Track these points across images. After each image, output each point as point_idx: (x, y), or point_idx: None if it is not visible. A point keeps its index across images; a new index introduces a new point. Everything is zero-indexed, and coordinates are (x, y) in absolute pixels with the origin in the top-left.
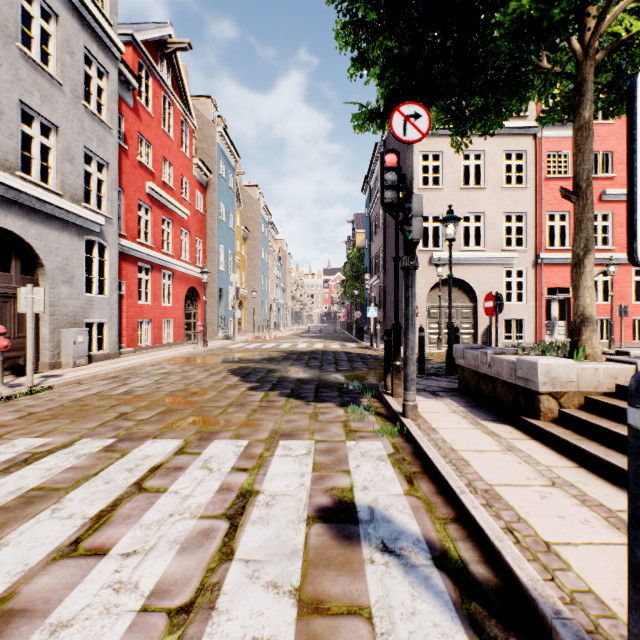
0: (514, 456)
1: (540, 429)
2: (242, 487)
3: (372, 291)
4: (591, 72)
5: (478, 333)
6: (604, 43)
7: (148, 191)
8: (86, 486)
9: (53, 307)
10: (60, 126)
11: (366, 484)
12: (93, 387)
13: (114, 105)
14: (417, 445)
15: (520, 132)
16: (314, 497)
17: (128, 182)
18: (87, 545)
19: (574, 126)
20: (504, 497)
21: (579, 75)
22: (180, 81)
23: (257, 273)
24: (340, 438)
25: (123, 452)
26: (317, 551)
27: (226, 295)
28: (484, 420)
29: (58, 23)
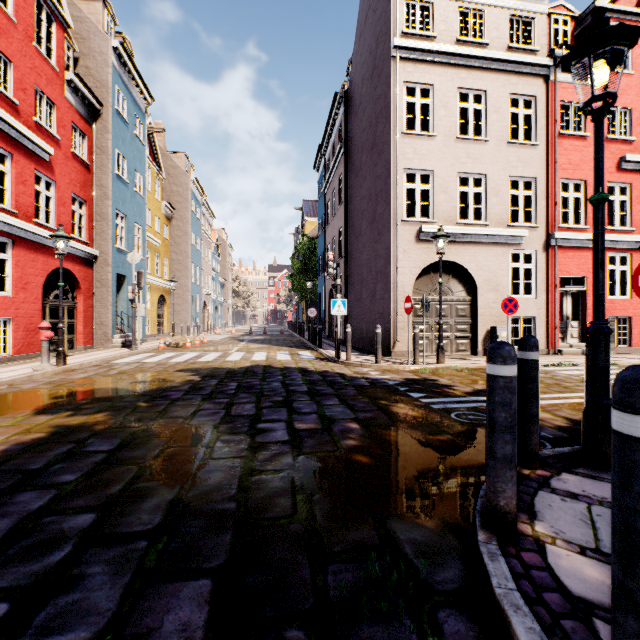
0: None
1: None
2: None
3: (338, 277)
4: None
5: (479, 337)
6: None
7: None
8: None
9: None
10: None
11: None
12: None
13: None
14: None
15: (530, 71)
16: None
17: None
18: None
19: None
20: None
21: None
22: None
23: (185, 261)
24: None
25: None
26: None
27: (129, 284)
28: None
29: None
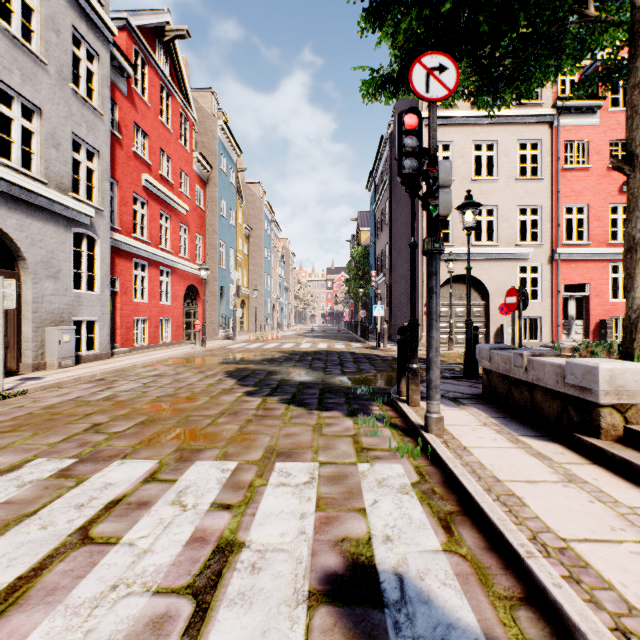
0: (580, 490)
1: (604, 451)
2: (221, 536)
3: (378, 288)
4: None
5: (490, 332)
6: None
7: (144, 184)
8: (14, 533)
9: (36, 304)
10: (44, 109)
11: (388, 532)
12: (73, 391)
13: (105, 90)
14: (448, 471)
15: (535, 120)
16: (318, 555)
17: (122, 174)
18: None
19: (629, 83)
20: (591, 563)
21: (636, 21)
22: (179, 71)
23: (260, 272)
24: (350, 459)
25: (79, 478)
26: None
27: (227, 293)
28: (524, 436)
29: None
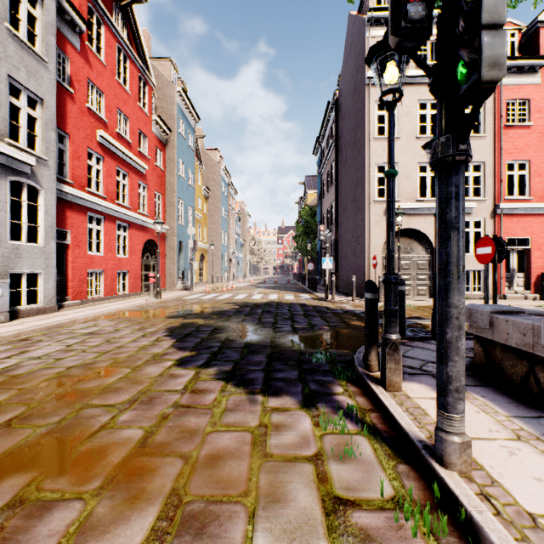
0: None
1: None
2: None
3: (327, 242)
4: None
5: None
6: None
7: (99, 140)
8: None
9: None
10: None
11: None
12: None
13: (51, 38)
14: None
15: None
16: None
17: (75, 128)
18: None
19: None
20: None
21: None
22: (137, 37)
23: (217, 229)
24: (316, 543)
25: None
26: None
27: (186, 248)
28: None
29: None
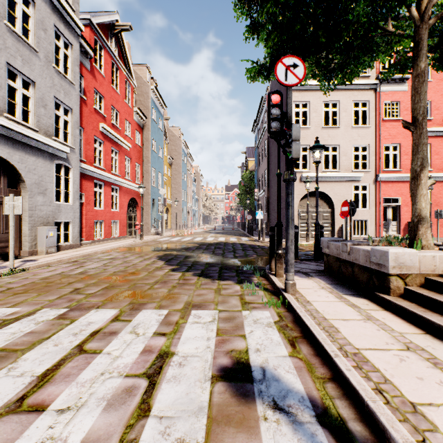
0: (373, 324)
1: (391, 302)
2: (161, 349)
3: (259, 200)
4: (426, 33)
5: (335, 230)
6: (435, 12)
7: (101, 130)
8: (39, 348)
9: (31, 211)
10: (36, 82)
11: (258, 347)
12: (58, 269)
13: (76, 68)
14: (296, 314)
15: (365, 87)
16: (217, 358)
17: (87, 123)
18: (30, 401)
19: (413, 74)
20: (370, 360)
21: (417, 35)
22: (124, 53)
23: (179, 188)
24: (237, 308)
25: (72, 319)
26: (219, 408)
27: (157, 203)
28: (346, 294)
29: (35, 8)
